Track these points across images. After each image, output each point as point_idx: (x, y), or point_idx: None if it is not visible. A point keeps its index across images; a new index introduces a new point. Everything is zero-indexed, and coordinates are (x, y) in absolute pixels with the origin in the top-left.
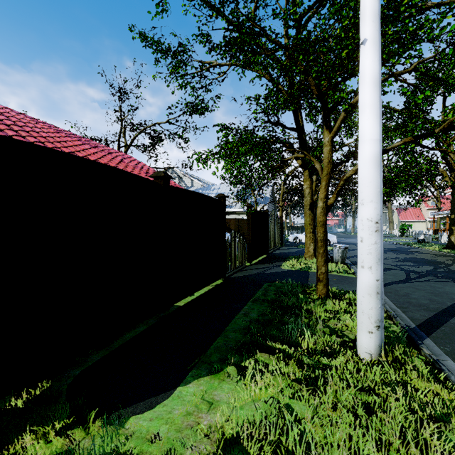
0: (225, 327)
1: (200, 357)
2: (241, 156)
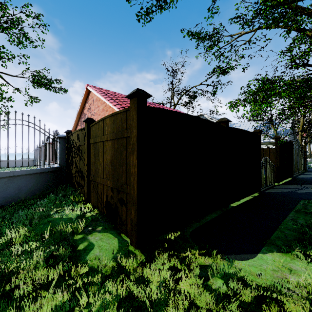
0: (278, 225)
1: (267, 240)
2: (267, 98)
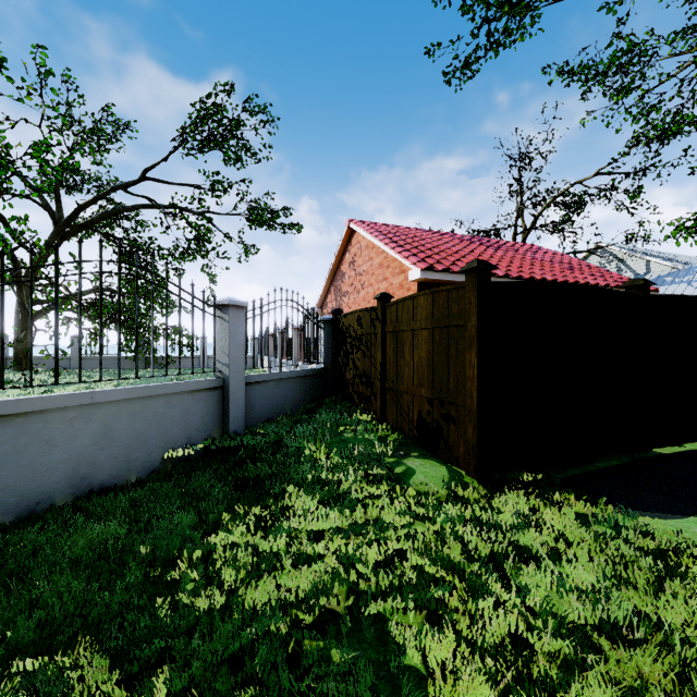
0: None
1: None
2: None
